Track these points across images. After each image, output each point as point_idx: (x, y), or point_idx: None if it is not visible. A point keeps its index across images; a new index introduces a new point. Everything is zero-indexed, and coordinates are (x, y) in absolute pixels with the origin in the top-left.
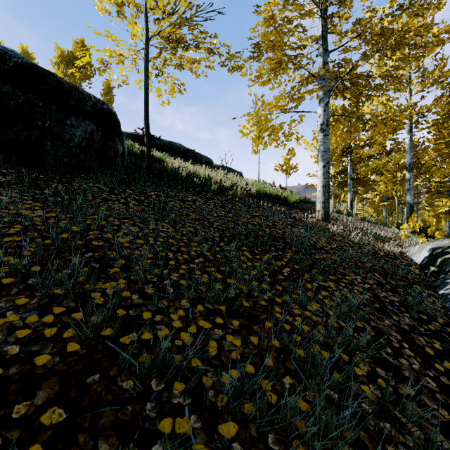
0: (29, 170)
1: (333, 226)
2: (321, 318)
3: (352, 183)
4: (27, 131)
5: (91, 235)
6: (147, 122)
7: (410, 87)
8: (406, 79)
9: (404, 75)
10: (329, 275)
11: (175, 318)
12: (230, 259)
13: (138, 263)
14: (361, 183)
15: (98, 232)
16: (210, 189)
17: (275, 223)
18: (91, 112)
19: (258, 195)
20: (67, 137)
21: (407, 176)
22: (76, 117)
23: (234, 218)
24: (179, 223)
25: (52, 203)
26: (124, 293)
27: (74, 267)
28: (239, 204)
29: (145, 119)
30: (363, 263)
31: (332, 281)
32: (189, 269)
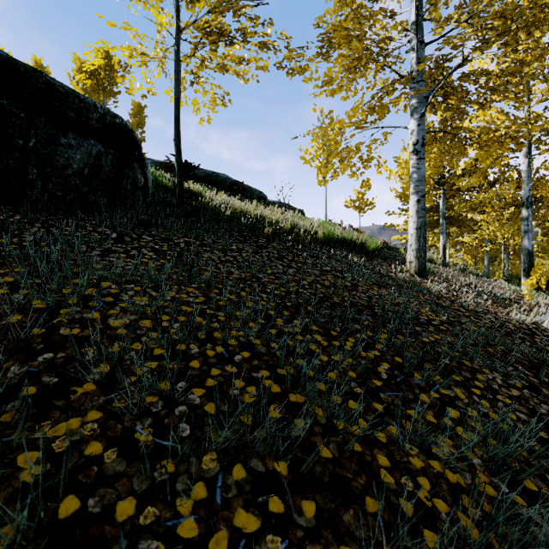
0: (2, 208)
1: (432, 283)
2: (463, 476)
3: (445, 223)
4: (1, 153)
5: (63, 316)
6: (178, 143)
7: (528, 95)
8: (543, 75)
9: (541, 69)
10: (451, 373)
11: (185, 511)
12: (294, 351)
13: (128, 375)
14: (457, 222)
15: (77, 309)
16: (263, 233)
17: (356, 283)
18: (98, 127)
19: (326, 240)
20: (61, 162)
21: (524, 214)
22: (75, 135)
23: (296, 275)
24: (215, 288)
25: (15, 259)
26: (89, 447)
27: (6, 387)
28: (302, 254)
29: (176, 139)
30: (493, 346)
31: (458, 386)
32: (221, 386)
